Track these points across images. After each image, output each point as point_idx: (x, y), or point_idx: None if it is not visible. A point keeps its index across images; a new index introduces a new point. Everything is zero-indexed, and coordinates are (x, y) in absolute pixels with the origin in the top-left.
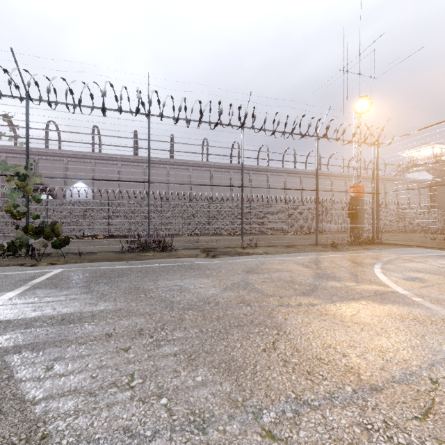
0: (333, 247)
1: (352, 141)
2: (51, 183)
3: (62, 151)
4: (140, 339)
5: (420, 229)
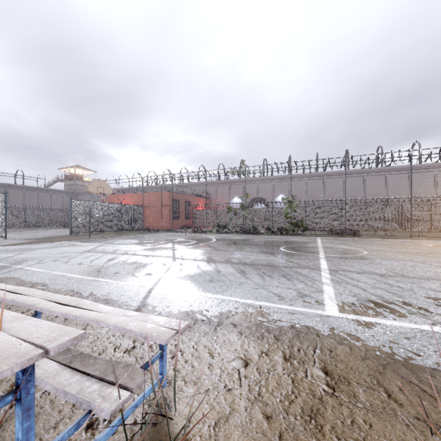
0: None
1: None
2: (266, 197)
3: (272, 176)
4: (367, 245)
5: None
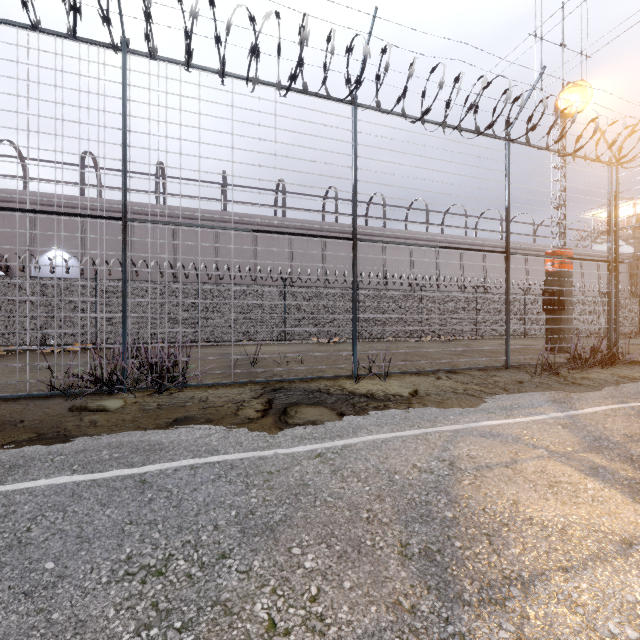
0: (551, 374)
1: (574, 153)
2: (3, 249)
3: (24, 192)
4: None
5: (627, 330)
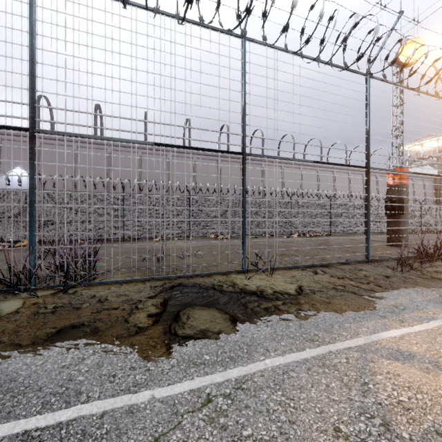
0: (407, 268)
1: (419, 89)
2: None
3: None
4: None
5: (436, 228)
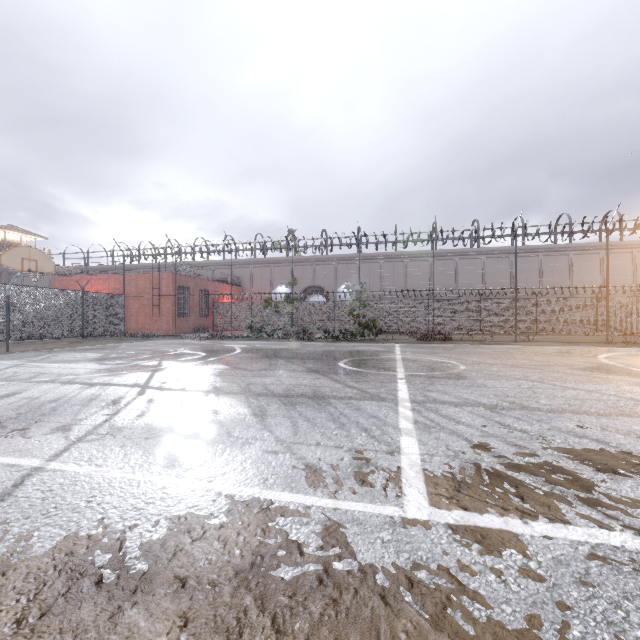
0: (623, 345)
1: None
2: (325, 285)
3: (333, 256)
4: (463, 354)
5: None
